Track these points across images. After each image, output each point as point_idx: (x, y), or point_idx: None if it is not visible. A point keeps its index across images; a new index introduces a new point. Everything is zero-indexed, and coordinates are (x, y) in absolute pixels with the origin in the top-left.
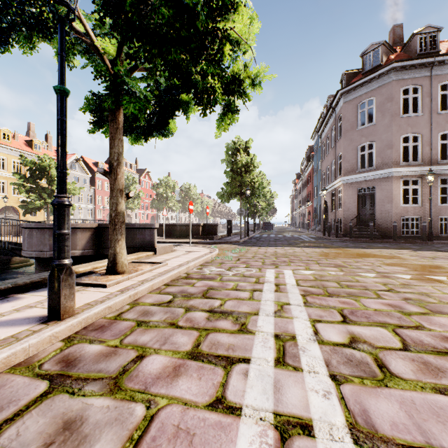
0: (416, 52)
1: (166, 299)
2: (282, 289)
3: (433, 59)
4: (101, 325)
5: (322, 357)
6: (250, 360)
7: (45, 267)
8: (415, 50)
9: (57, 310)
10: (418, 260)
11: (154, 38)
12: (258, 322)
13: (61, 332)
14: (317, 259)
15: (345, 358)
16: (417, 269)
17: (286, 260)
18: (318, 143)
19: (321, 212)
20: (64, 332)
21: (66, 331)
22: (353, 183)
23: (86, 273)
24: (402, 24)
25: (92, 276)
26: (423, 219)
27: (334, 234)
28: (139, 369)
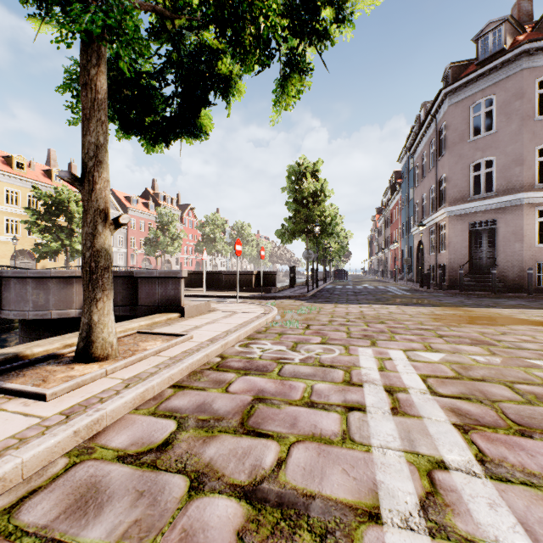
0: None
1: (161, 434)
2: (405, 405)
3: None
4: None
5: None
6: None
7: (29, 332)
8: None
9: None
10: None
11: None
12: None
13: None
14: (433, 327)
15: None
16: None
17: (384, 328)
18: (407, 167)
19: (414, 256)
20: None
21: None
22: (463, 215)
23: (40, 358)
24: None
25: (48, 364)
26: None
27: (434, 286)
28: None
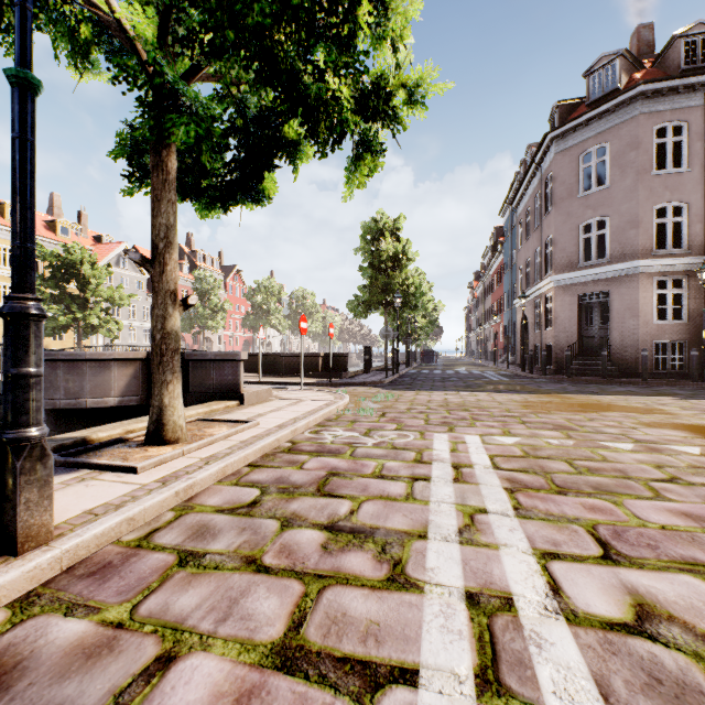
0: (678, 66)
1: (248, 497)
2: (467, 476)
3: None
4: (106, 561)
5: (586, 667)
6: (419, 674)
7: (58, 425)
8: (677, 62)
9: (9, 534)
10: (699, 417)
11: None
12: (428, 557)
13: (7, 588)
14: (520, 414)
15: (641, 670)
16: None
17: (466, 415)
18: (510, 223)
19: (517, 333)
20: (16, 585)
21: (22, 582)
22: (572, 285)
23: (109, 442)
24: (652, 22)
25: (120, 447)
26: (691, 345)
27: (539, 370)
28: (153, 704)
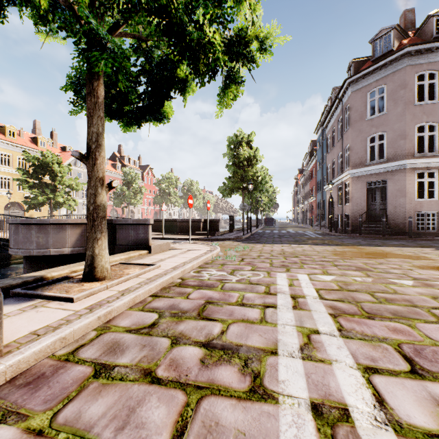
0: (431, 35)
1: (149, 320)
2: (302, 304)
3: None
4: (40, 373)
5: None
6: None
7: (32, 265)
8: (431, 33)
9: None
10: None
11: None
12: (279, 371)
13: None
14: (332, 259)
15: None
16: None
17: (297, 260)
18: (322, 137)
19: (326, 207)
20: None
21: None
22: (362, 176)
23: (58, 279)
24: (413, 8)
25: (65, 283)
26: None
27: (340, 230)
28: None
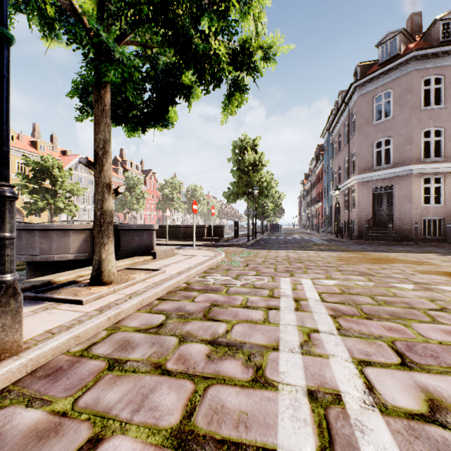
0: (438, 39)
1: (157, 321)
2: (304, 306)
3: None
4: (58, 366)
5: (397, 448)
6: None
7: (35, 271)
8: (437, 37)
9: None
10: None
11: None
12: (280, 364)
13: None
14: (336, 265)
15: (438, 450)
16: None
17: (301, 265)
18: (328, 141)
19: (332, 213)
20: None
21: None
22: (369, 181)
23: (66, 283)
24: (420, 11)
25: (73, 287)
26: (446, 220)
27: (347, 236)
28: None
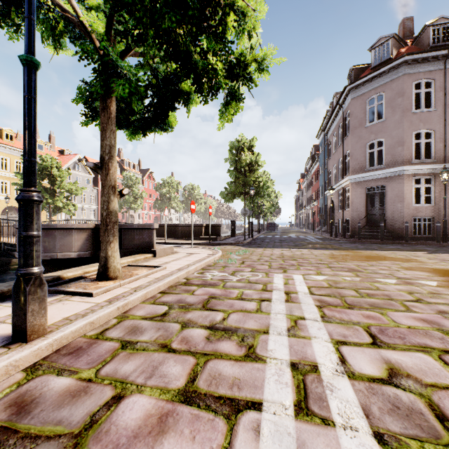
0: (428, 44)
1: (161, 311)
2: (293, 298)
3: (447, 52)
4: (78, 346)
5: (357, 401)
6: (262, 404)
7: None
8: (427, 42)
9: (22, 329)
10: (438, 264)
11: (144, 4)
12: (269, 344)
13: (23, 360)
14: (328, 262)
15: (388, 402)
16: (441, 275)
17: (294, 263)
18: (323, 142)
19: (327, 212)
20: (28, 358)
21: (31, 357)
22: (362, 181)
23: (74, 278)
24: (412, 16)
25: (81, 282)
26: (436, 219)
27: (341, 235)
28: (112, 420)
